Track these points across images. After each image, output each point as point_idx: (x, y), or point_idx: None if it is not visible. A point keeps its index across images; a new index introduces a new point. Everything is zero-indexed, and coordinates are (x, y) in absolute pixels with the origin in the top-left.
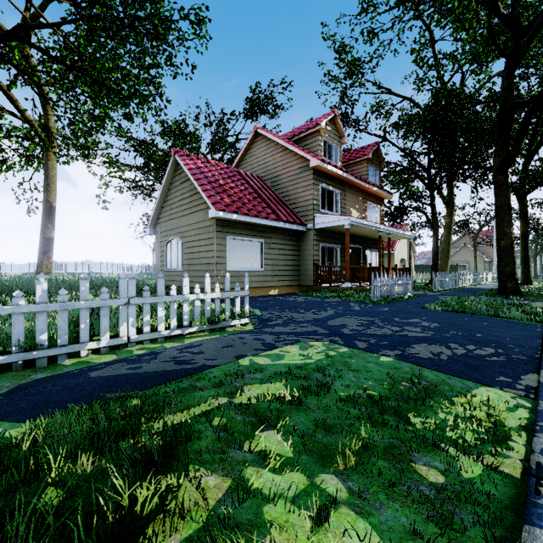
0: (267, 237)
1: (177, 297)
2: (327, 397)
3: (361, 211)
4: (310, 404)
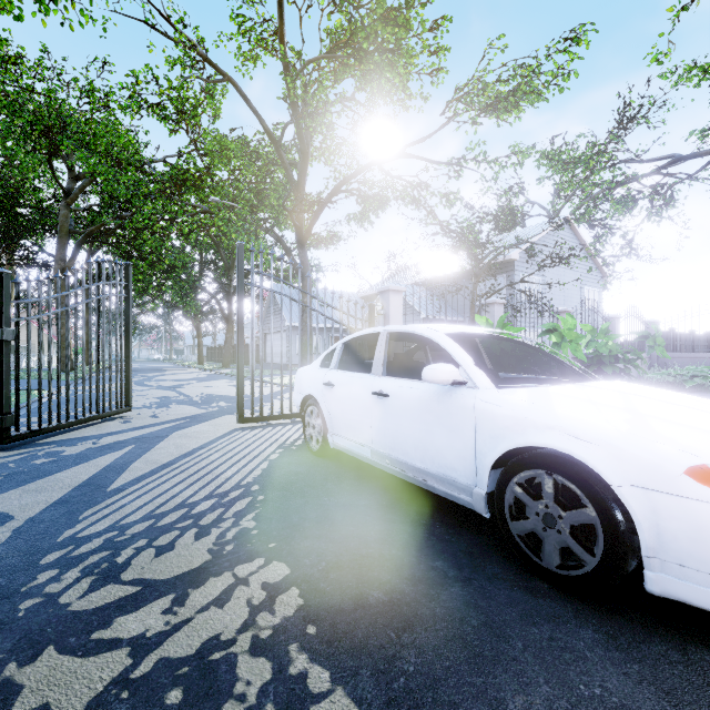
0: None
1: None
2: None
3: None
4: None
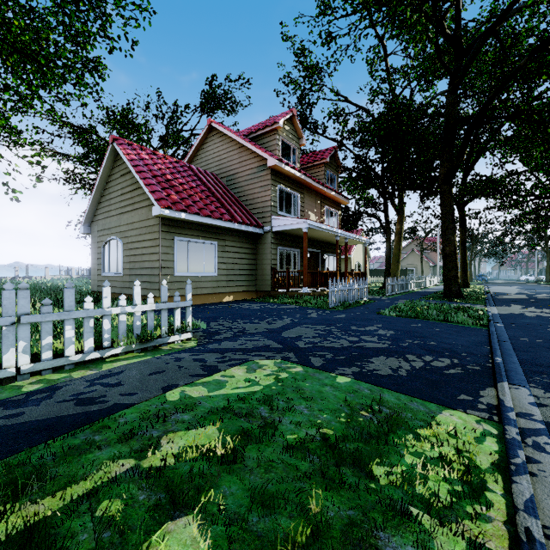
0: (221, 240)
1: (94, 311)
2: (271, 444)
3: (320, 215)
4: (249, 458)
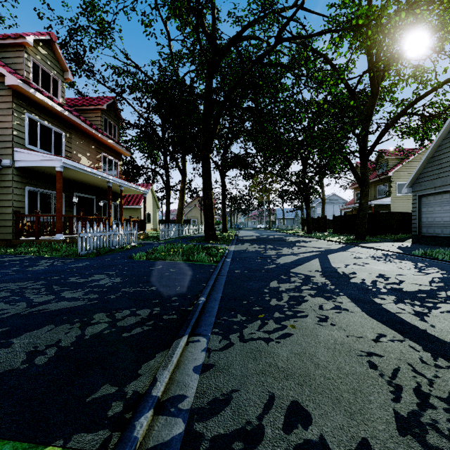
0: None
1: None
2: None
3: (95, 161)
4: None
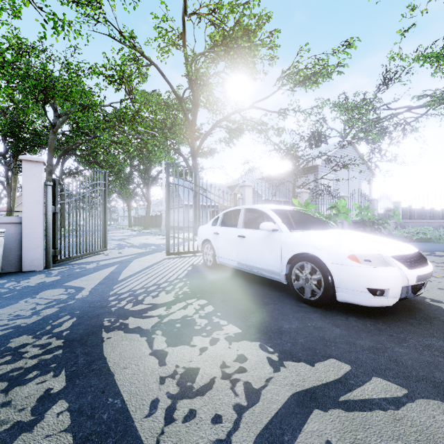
0: None
1: None
2: None
3: None
4: None
